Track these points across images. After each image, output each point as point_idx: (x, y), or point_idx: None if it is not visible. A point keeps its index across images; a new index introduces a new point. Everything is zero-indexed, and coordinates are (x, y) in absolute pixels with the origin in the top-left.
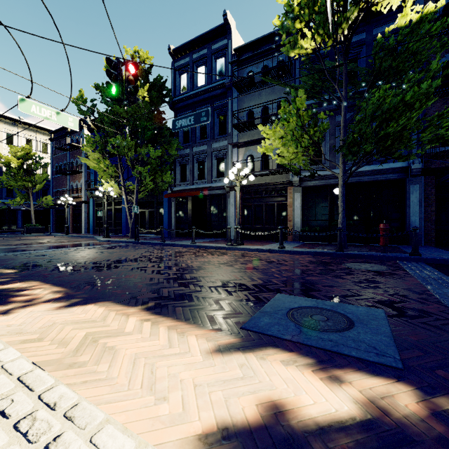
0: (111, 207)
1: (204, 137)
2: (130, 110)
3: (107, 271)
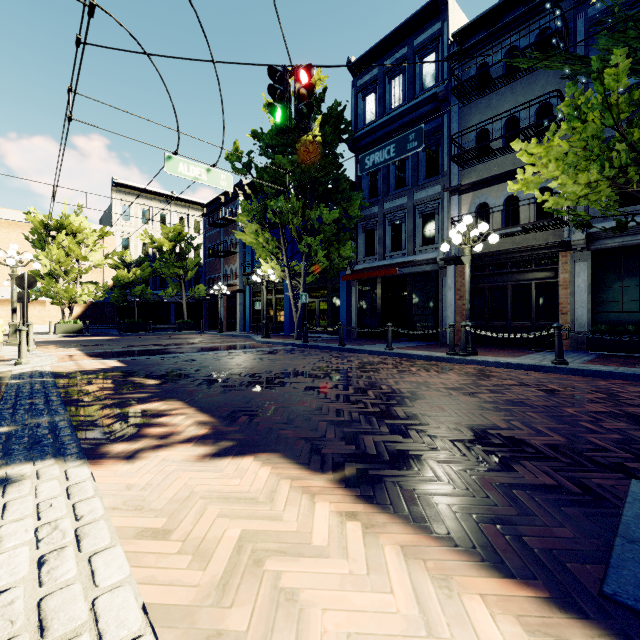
0: (271, 296)
1: (401, 186)
2: (296, 159)
3: (270, 391)
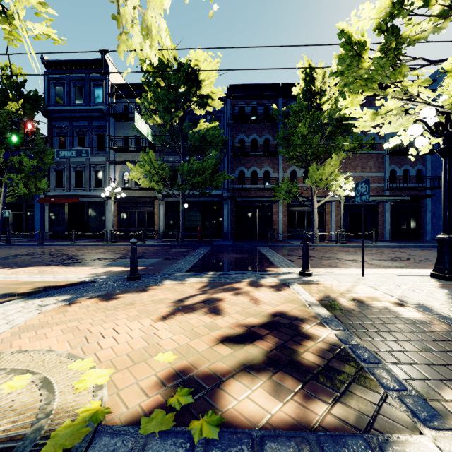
0: None
1: None
2: None
3: (13, 260)
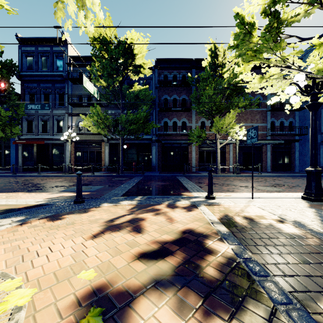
0: None
1: None
2: None
3: None
